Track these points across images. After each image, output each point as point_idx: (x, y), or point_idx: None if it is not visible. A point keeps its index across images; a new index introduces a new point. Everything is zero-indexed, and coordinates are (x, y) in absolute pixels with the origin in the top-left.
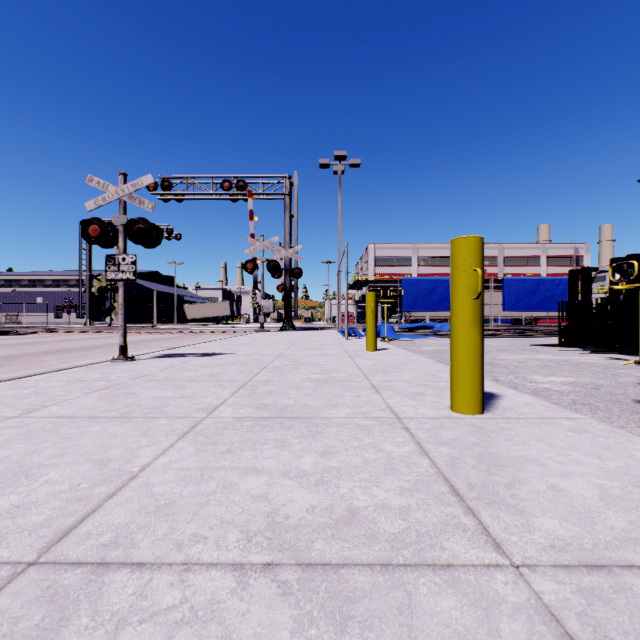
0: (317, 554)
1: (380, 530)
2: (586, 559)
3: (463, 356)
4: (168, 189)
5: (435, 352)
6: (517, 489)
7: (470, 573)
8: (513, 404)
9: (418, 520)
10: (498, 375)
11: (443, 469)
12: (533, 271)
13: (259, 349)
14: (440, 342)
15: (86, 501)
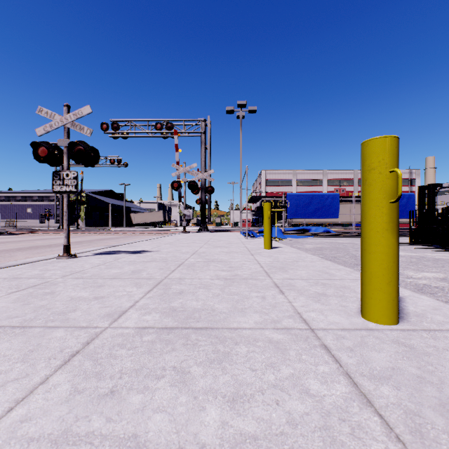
0: None
1: None
2: None
3: (378, 263)
4: (116, 129)
5: (316, 249)
6: None
7: None
8: (421, 309)
9: None
10: None
11: (410, 444)
12: None
13: (179, 247)
14: (317, 241)
15: None
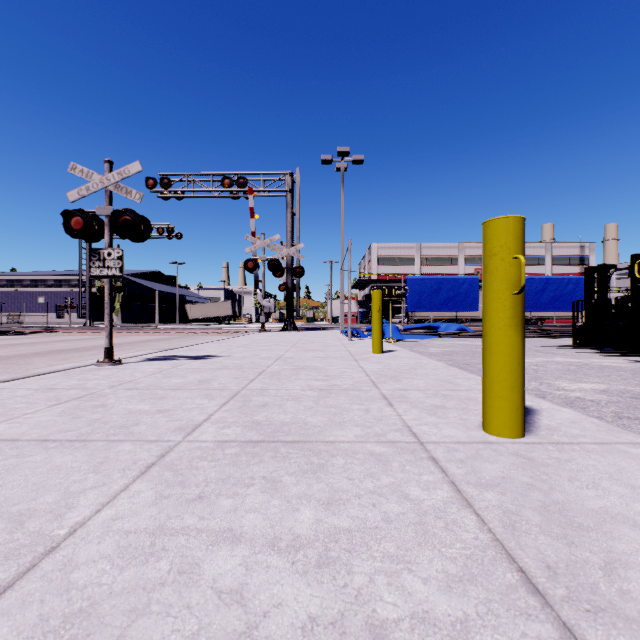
0: None
1: None
2: None
3: (500, 365)
4: (167, 186)
5: (444, 354)
6: (624, 578)
7: None
8: (556, 422)
9: None
10: None
11: (500, 534)
12: (538, 270)
13: (258, 351)
14: (447, 343)
15: None
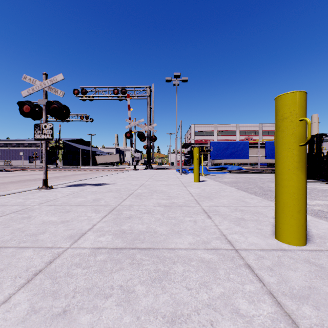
0: None
1: None
2: None
3: (290, 195)
4: (85, 94)
5: (233, 182)
6: None
7: None
8: (322, 231)
9: None
10: None
11: None
12: None
13: (130, 181)
14: (233, 176)
15: None
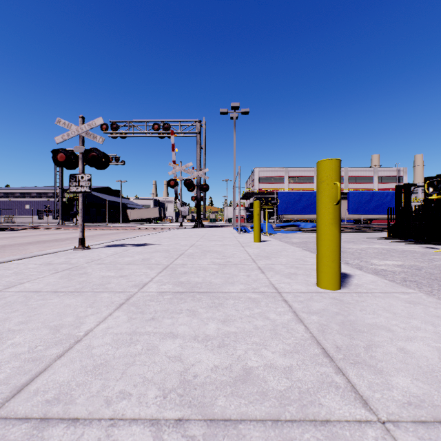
0: (219, 410)
1: (269, 388)
2: (439, 415)
3: (326, 247)
4: (115, 129)
5: (302, 243)
6: (374, 351)
7: (345, 429)
8: (362, 282)
9: (299, 378)
10: (347, 259)
11: (315, 334)
12: (368, 186)
13: (178, 241)
14: (305, 236)
15: (39, 361)
